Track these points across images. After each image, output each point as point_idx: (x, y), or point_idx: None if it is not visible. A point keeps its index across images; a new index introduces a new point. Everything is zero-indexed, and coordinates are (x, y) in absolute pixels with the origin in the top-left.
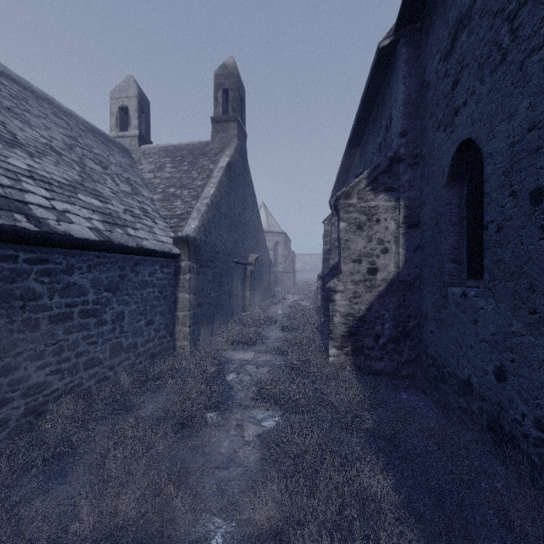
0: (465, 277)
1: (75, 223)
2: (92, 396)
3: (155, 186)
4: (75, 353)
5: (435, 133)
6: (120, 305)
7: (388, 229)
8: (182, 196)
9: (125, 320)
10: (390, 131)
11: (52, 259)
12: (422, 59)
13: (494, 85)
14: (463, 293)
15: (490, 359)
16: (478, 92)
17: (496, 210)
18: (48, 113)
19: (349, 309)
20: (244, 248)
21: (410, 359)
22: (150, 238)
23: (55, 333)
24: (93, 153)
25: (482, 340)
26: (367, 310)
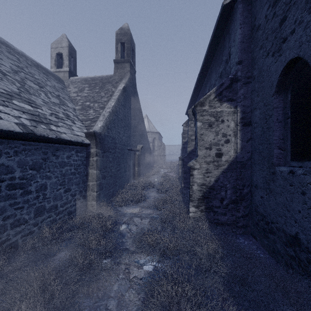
0: (289, 159)
1: (3, 119)
2: (18, 247)
3: (77, 101)
4: (2, 216)
5: (264, 59)
6: (43, 179)
7: (229, 126)
8: (94, 107)
9: (47, 189)
10: (229, 62)
11: None
12: (252, 11)
13: None
14: (291, 171)
15: None
16: (306, 20)
17: None
18: (4, 51)
19: (203, 181)
20: (134, 141)
21: (245, 215)
22: (68, 132)
23: None
24: (34, 78)
25: (310, 207)
26: (215, 181)
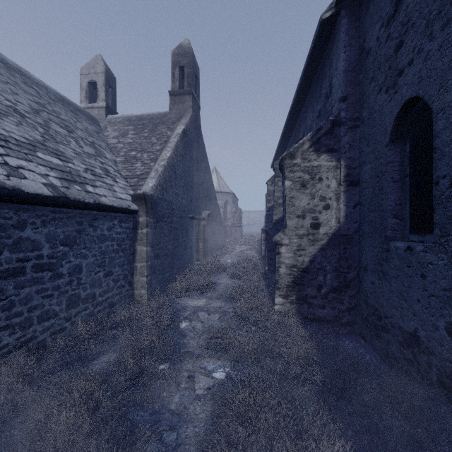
0: (407, 232)
1: (28, 178)
2: (47, 348)
3: (119, 150)
4: (27, 307)
5: (376, 96)
6: (77, 258)
7: (329, 186)
8: (142, 159)
9: (83, 272)
10: (330, 98)
11: (0, 214)
12: (361, 29)
13: (446, 39)
14: (408, 248)
15: (442, 314)
16: (426, 49)
17: (449, 164)
18: (19, 82)
19: (294, 261)
20: (198, 205)
21: (351, 308)
22: (108, 195)
23: (5, 289)
24: (60, 118)
25: (431, 295)
26: (310, 262)
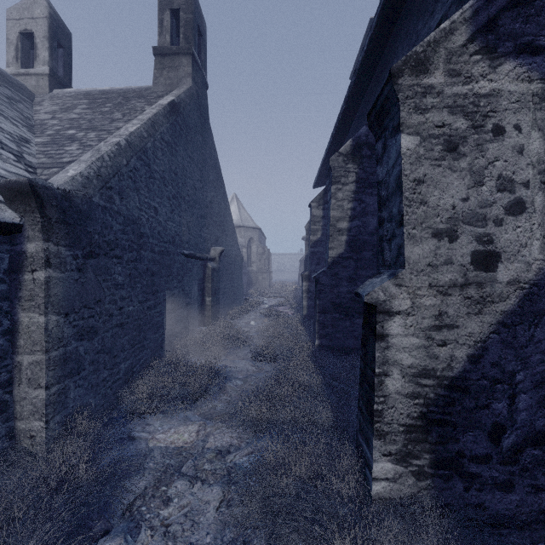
0: None
1: None
2: None
3: (46, 127)
4: None
5: None
6: None
7: (523, 151)
8: (83, 139)
9: None
10: None
11: None
12: None
13: None
14: None
15: None
16: None
17: None
18: None
19: (426, 359)
20: (203, 237)
21: None
22: None
23: None
24: None
25: None
26: (472, 361)
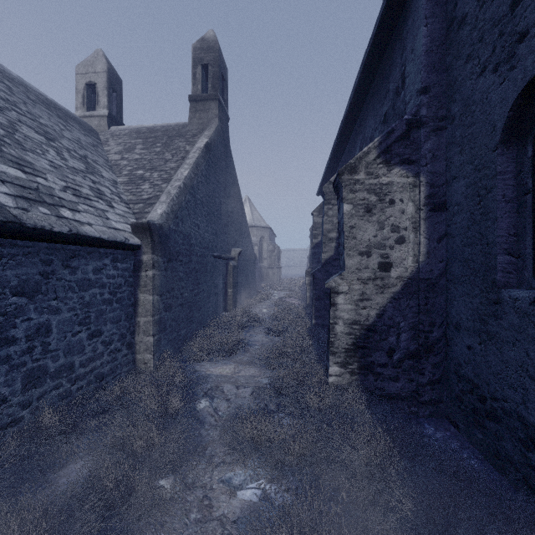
0: (529, 275)
1: None
2: None
3: (121, 168)
4: None
5: (476, 81)
6: (42, 314)
7: (404, 212)
8: (151, 179)
9: (52, 333)
10: (403, 92)
11: None
12: None
13: None
14: None
15: None
16: None
17: None
18: None
19: (355, 315)
20: (226, 241)
21: (434, 380)
22: (96, 223)
23: None
24: (38, 122)
25: None
26: (378, 317)
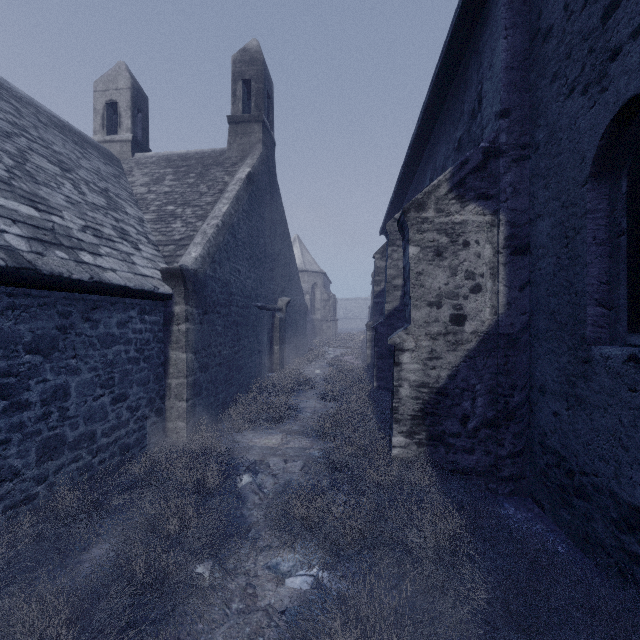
0: (623, 329)
1: None
2: None
3: (148, 203)
4: None
5: (563, 103)
6: (60, 375)
7: (480, 256)
8: (183, 216)
9: (70, 397)
10: (479, 115)
11: None
12: None
13: None
14: (632, 357)
15: None
16: None
17: None
18: None
19: (423, 377)
20: (271, 289)
21: (515, 452)
22: (121, 269)
23: None
24: (52, 150)
25: None
26: (450, 378)
